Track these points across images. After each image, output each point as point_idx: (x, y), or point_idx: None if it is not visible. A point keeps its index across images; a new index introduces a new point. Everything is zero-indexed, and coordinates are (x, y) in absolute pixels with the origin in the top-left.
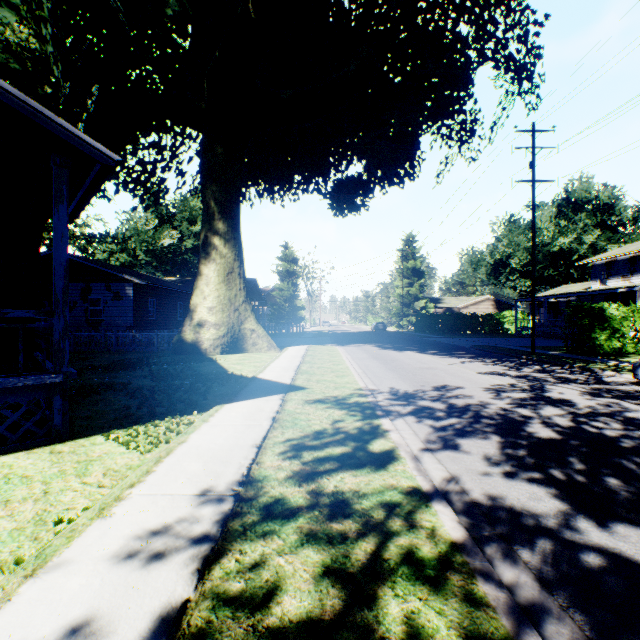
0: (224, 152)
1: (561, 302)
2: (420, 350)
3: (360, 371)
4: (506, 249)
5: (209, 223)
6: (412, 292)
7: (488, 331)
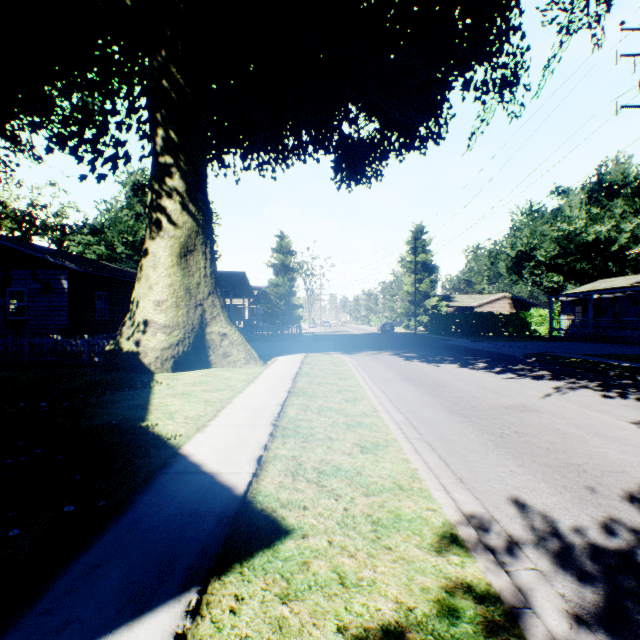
0: (179, 71)
1: (604, 299)
2: (461, 362)
3: (400, 418)
4: (530, 240)
5: (159, 178)
6: (422, 289)
7: (513, 333)
